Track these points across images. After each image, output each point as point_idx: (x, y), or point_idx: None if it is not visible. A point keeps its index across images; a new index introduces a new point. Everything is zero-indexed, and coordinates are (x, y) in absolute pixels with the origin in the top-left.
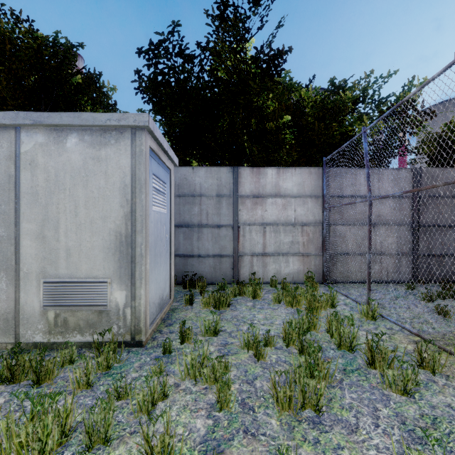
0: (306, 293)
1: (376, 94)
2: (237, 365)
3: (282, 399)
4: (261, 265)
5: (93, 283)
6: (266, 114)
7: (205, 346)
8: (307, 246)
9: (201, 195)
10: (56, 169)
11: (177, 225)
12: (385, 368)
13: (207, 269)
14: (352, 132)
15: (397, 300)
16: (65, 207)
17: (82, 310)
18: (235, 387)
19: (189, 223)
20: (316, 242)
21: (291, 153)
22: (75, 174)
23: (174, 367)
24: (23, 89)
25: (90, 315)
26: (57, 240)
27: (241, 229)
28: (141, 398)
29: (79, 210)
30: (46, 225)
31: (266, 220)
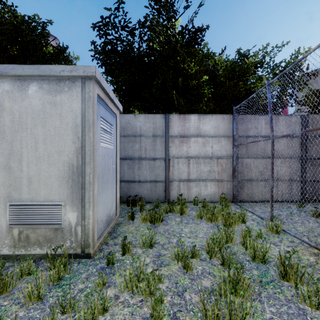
0: (222, 211)
1: (272, 60)
2: (168, 276)
3: (211, 316)
4: (186, 188)
5: (50, 205)
6: (190, 74)
7: (142, 257)
8: (221, 174)
9: (141, 135)
10: (20, 112)
11: (122, 158)
12: (300, 284)
13: (146, 191)
14: (254, 89)
15: (292, 216)
16: (27, 143)
17: (41, 228)
18: (167, 299)
19: (132, 157)
20: (228, 171)
21: (209, 103)
22: (35, 116)
23: (115, 279)
24: (8, 57)
25: (48, 232)
26: (20, 170)
27: (171, 161)
28: (82, 315)
29: (39, 145)
30: (11, 157)
31: (190, 154)
